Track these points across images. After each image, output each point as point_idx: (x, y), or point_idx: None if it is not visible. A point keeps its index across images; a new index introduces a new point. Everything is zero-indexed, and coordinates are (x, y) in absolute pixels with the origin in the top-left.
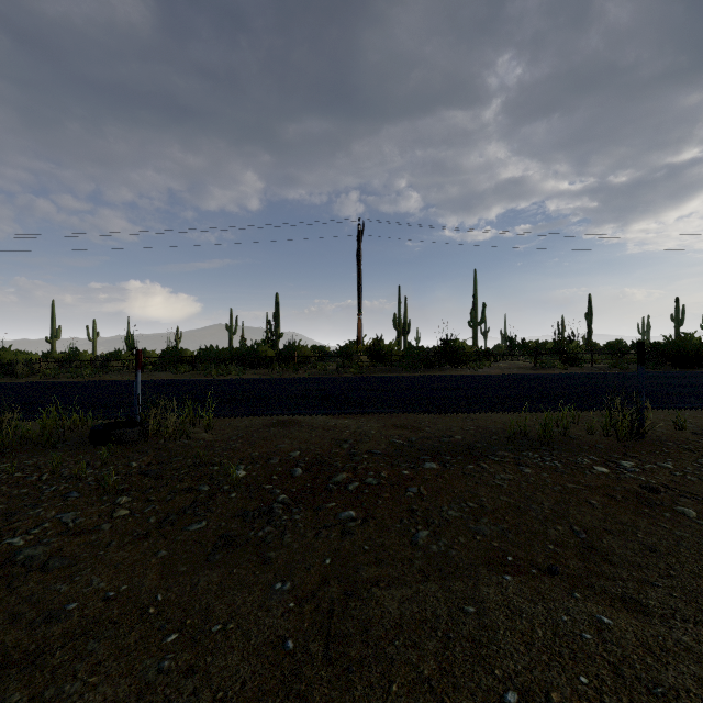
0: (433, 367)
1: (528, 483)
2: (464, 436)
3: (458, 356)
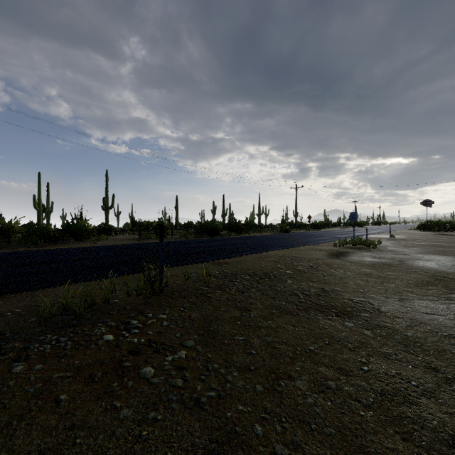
0: (57, 241)
1: None
2: None
3: (81, 232)
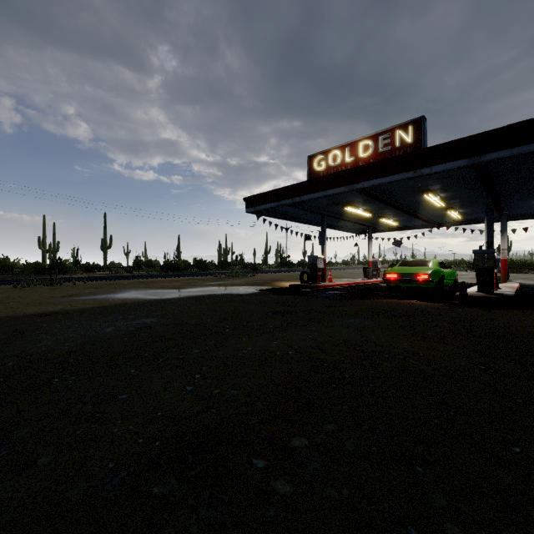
0: (44, 275)
1: (3, 290)
2: (2, 288)
3: (63, 268)
